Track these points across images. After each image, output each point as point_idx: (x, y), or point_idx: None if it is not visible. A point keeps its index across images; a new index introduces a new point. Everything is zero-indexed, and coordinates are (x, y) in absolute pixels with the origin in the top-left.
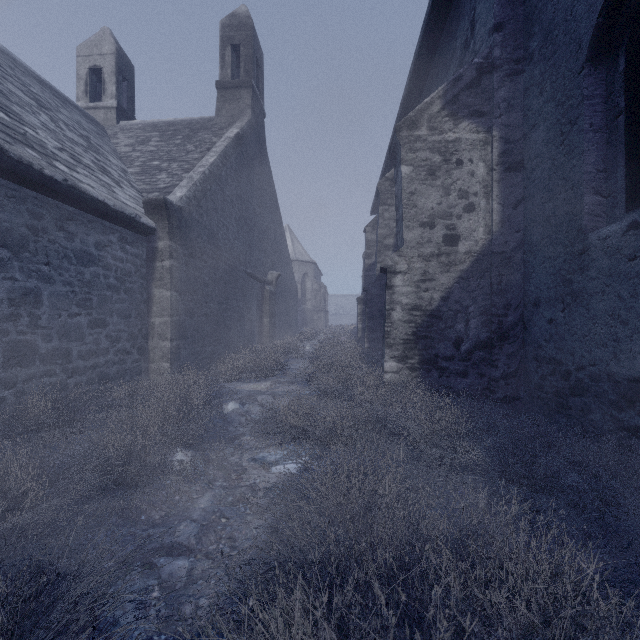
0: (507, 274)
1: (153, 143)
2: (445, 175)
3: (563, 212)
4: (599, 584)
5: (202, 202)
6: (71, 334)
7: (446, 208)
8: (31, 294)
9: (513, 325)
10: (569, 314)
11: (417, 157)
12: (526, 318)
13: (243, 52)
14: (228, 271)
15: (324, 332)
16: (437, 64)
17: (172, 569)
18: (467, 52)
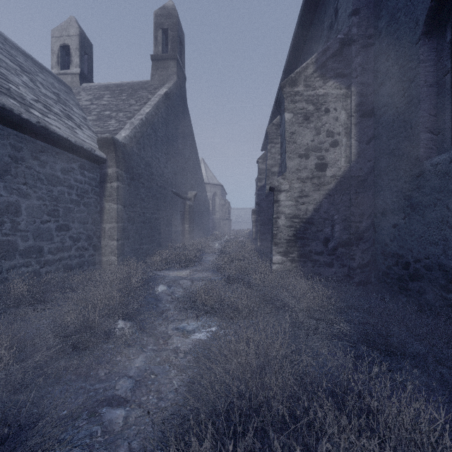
0: (362, 192)
1: (106, 99)
2: (317, 120)
3: (404, 146)
4: (447, 433)
5: (140, 140)
6: (43, 236)
7: (317, 144)
8: (12, 206)
9: (366, 229)
10: (409, 221)
11: (296, 107)
12: (376, 224)
13: (170, 34)
14: (159, 190)
15: (228, 234)
16: (310, 41)
17: (112, 417)
18: (332, 31)
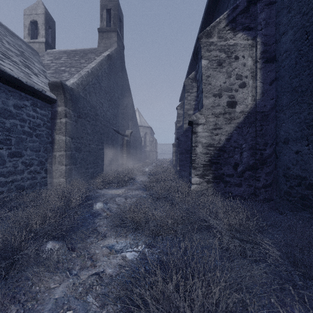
0: (265, 125)
1: (63, 59)
2: (228, 65)
3: (307, 82)
4: None
5: (86, 87)
6: None
7: (228, 85)
8: None
9: (269, 155)
10: (312, 147)
11: (211, 54)
12: (277, 151)
13: (112, 13)
14: (103, 128)
15: (155, 162)
16: (218, 13)
17: None
18: None
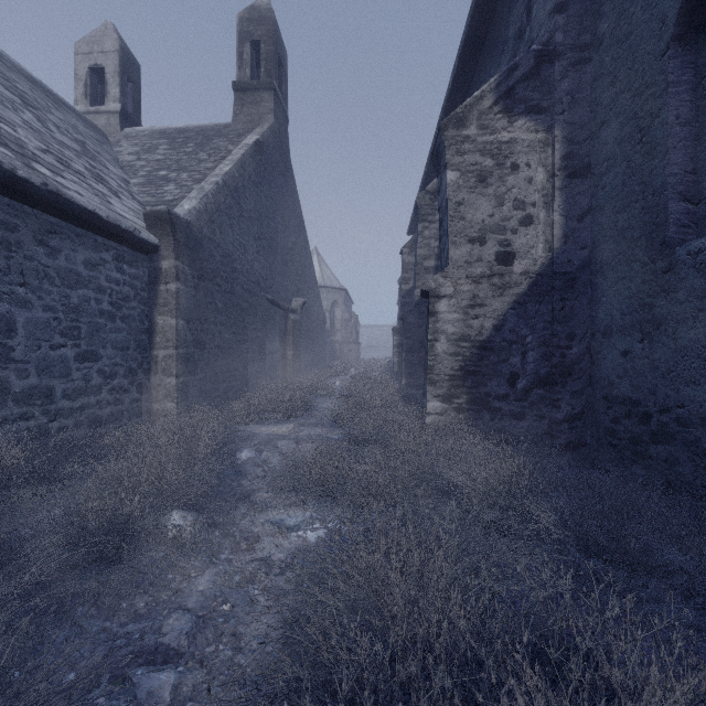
0: (571, 298)
1: (161, 151)
2: (498, 182)
3: (641, 223)
4: None
5: (215, 216)
6: (54, 369)
7: (499, 221)
8: (2, 321)
9: (578, 358)
10: (649, 345)
11: (465, 161)
12: (594, 350)
13: (264, 49)
14: (246, 297)
15: (355, 366)
16: (485, 59)
17: (152, 686)
18: (522, 41)
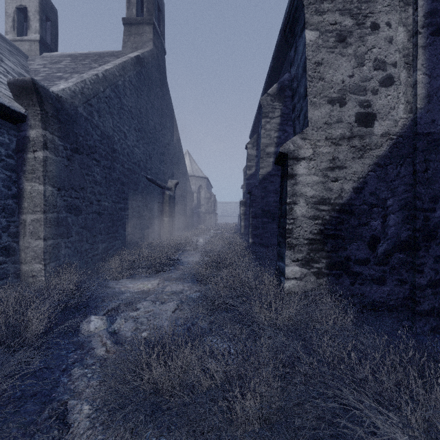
0: (435, 160)
1: (63, 63)
2: (358, 42)
3: None
4: None
5: (92, 101)
6: None
7: (359, 81)
8: None
9: None
10: None
11: (324, 20)
12: None
13: None
14: (126, 174)
15: (214, 228)
16: None
17: None
18: None
